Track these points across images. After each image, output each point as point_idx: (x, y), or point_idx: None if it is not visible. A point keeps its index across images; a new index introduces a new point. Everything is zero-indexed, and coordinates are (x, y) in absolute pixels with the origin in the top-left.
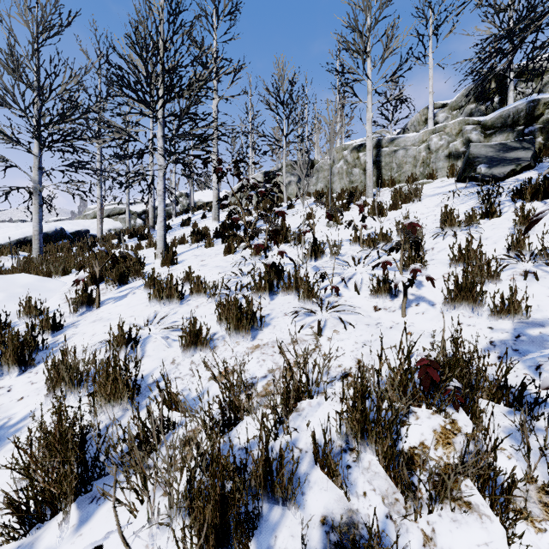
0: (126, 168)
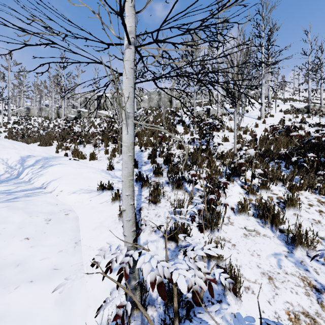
0: None
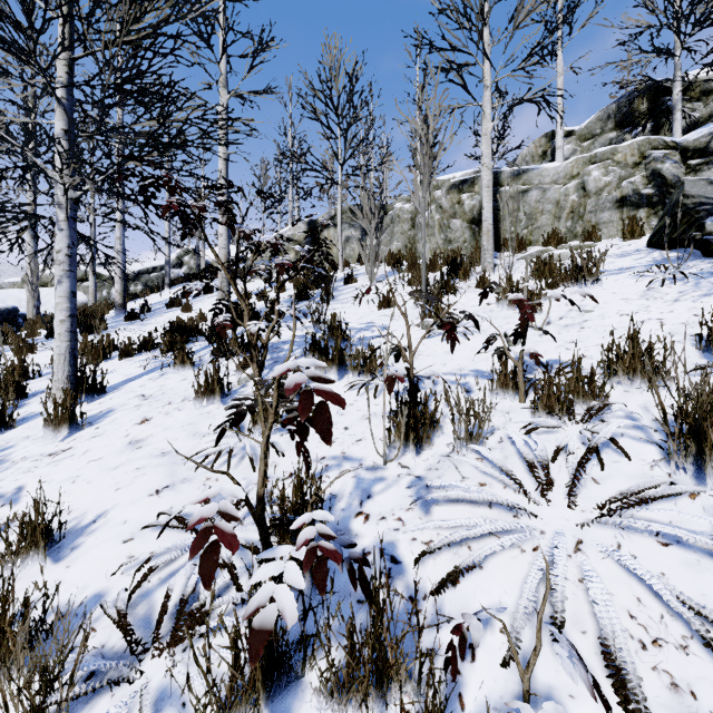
0: (90, 209)
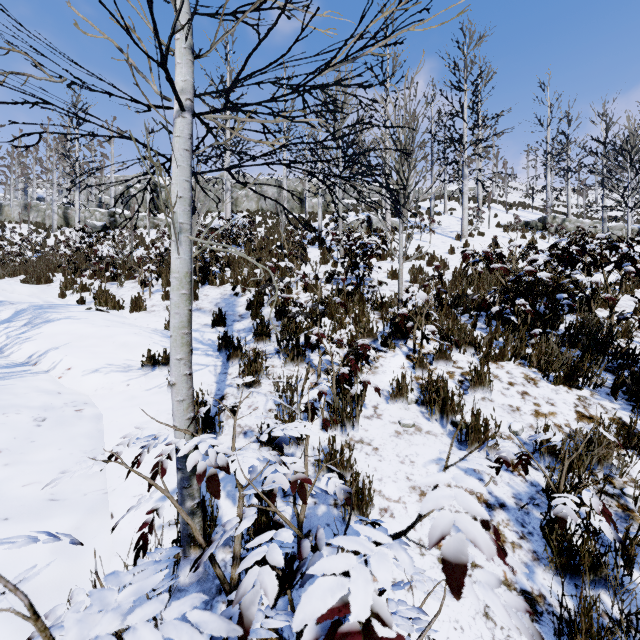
0: None
